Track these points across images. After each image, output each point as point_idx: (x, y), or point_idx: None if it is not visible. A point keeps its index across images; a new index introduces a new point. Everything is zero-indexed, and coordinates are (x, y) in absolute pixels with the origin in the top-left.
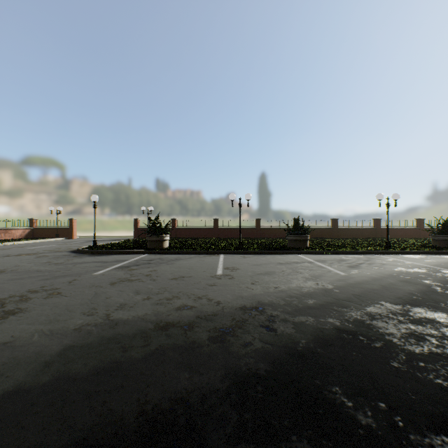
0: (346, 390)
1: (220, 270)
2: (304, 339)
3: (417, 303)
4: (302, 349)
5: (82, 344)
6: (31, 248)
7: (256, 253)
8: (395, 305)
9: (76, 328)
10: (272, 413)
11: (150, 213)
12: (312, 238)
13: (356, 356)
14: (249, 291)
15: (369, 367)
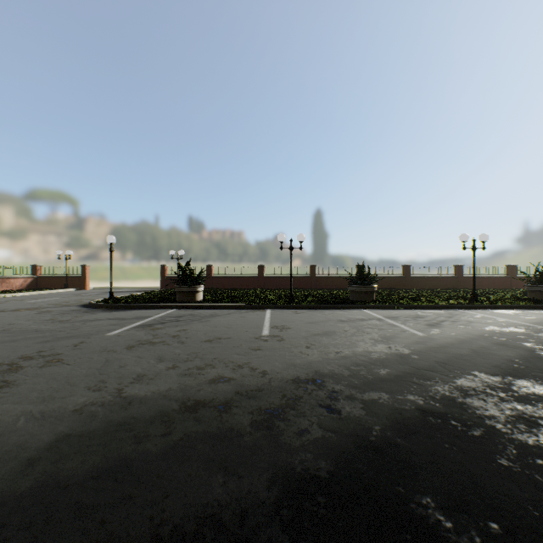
0: (441, 502)
1: (267, 330)
2: (378, 424)
3: (520, 373)
4: (377, 439)
5: (81, 433)
6: (33, 302)
7: (311, 308)
8: (493, 376)
9: (76, 409)
10: (340, 539)
11: (180, 258)
12: (379, 289)
13: (450, 450)
14: (303, 357)
15: (469, 466)
